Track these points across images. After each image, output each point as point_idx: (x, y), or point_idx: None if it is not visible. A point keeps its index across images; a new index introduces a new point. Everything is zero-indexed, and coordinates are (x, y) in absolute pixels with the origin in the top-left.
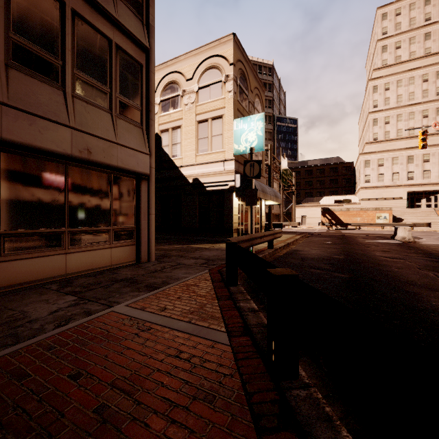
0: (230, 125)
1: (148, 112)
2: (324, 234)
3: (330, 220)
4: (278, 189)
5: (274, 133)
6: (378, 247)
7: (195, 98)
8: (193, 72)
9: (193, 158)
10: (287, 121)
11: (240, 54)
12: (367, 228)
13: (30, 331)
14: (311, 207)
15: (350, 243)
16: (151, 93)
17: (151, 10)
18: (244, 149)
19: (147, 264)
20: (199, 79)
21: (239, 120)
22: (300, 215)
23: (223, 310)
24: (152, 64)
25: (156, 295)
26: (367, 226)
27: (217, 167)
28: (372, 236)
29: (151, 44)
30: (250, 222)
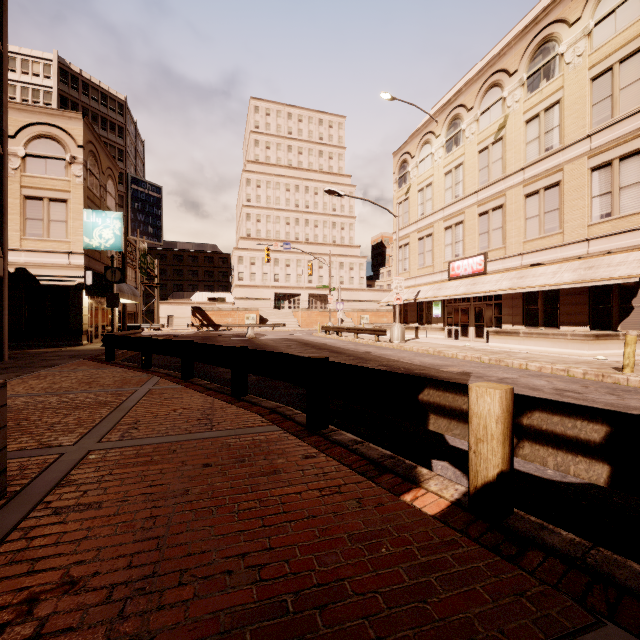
0: (78, 214)
1: (1, 216)
2: (190, 336)
3: (202, 321)
4: (134, 277)
5: (128, 198)
6: (227, 342)
7: (19, 164)
8: (15, 129)
9: (15, 241)
10: (148, 187)
11: (90, 134)
12: (237, 329)
13: (4, 378)
14: (181, 304)
15: (207, 341)
16: (5, 198)
17: (5, 117)
18: (98, 244)
19: (6, 362)
20: (28, 144)
21: (91, 212)
22: (166, 315)
23: (114, 365)
24: (6, 169)
25: (59, 367)
26: (237, 326)
27: (58, 259)
28: (233, 335)
29: (5, 150)
30: (101, 323)
